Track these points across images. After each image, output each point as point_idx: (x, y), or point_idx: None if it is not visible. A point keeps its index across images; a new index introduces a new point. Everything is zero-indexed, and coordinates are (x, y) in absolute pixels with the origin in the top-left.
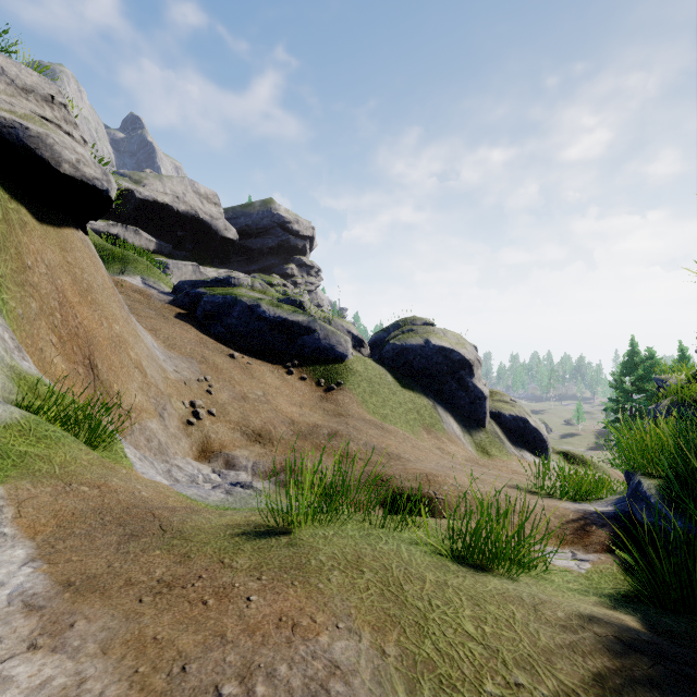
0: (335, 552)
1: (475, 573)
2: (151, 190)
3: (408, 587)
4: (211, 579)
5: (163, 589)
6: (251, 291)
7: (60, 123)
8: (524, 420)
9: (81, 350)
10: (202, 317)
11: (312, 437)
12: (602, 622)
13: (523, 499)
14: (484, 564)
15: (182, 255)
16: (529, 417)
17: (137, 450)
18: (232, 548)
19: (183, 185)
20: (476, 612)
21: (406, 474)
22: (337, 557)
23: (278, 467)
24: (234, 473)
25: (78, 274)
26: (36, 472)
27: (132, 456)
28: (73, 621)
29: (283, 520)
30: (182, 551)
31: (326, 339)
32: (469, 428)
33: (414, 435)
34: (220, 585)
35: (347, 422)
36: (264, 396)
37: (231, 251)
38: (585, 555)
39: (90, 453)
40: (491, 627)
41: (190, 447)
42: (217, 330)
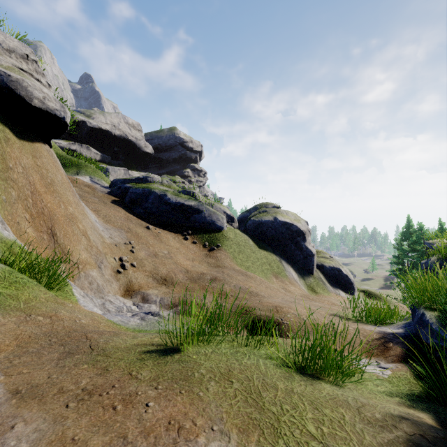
0: (213, 367)
1: (312, 381)
2: (98, 121)
3: (265, 394)
4: (121, 388)
5: (85, 396)
6: (160, 185)
7: (32, 73)
8: (338, 270)
9: (45, 223)
10: (128, 202)
11: (199, 281)
12: (409, 422)
13: (341, 324)
14: (318, 373)
15: (117, 163)
16: (342, 268)
17: (82, 290)
18: (139, 363)
19: (118, 118)
20: (316, 415)
21: (262, 306)
22: (213, 370)
23: (177, 301)
24: (147, 305)
25: (45, 173)
26: (6, 306)
27: (77, 295)
28: (14, 423)
29: (177, 341)
30: (103, 365)
31: (209, 217)
32: (303, 275)
33: (267, 279)
34: (127, 393)
35: (223, 271)
36: (168, 254)
37: (149, 160)
38: (386, 364)
39: (47, 293)
40: (328, 428)
41: (118, 287)
42: (138, 211)
